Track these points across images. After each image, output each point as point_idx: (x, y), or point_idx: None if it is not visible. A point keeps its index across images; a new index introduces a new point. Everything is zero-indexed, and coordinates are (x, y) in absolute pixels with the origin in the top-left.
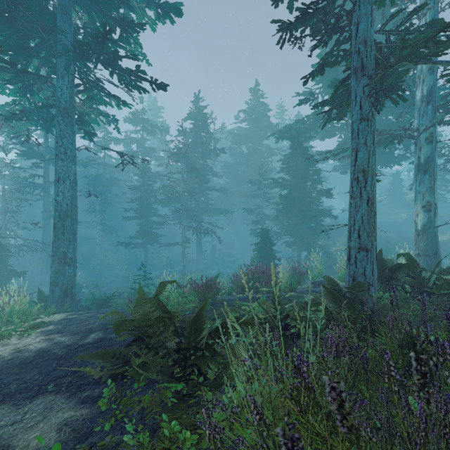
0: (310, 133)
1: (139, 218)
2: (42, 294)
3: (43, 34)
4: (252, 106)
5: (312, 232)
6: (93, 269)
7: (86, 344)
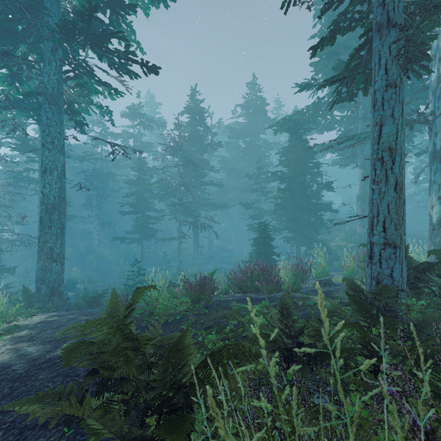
0: (309, 125)
1: (135, 212)
2: (27, 292)
3: (27, 14)
4: (250, 100)
5: (312, 227)
6: (90, 264)
7: (54, 358)
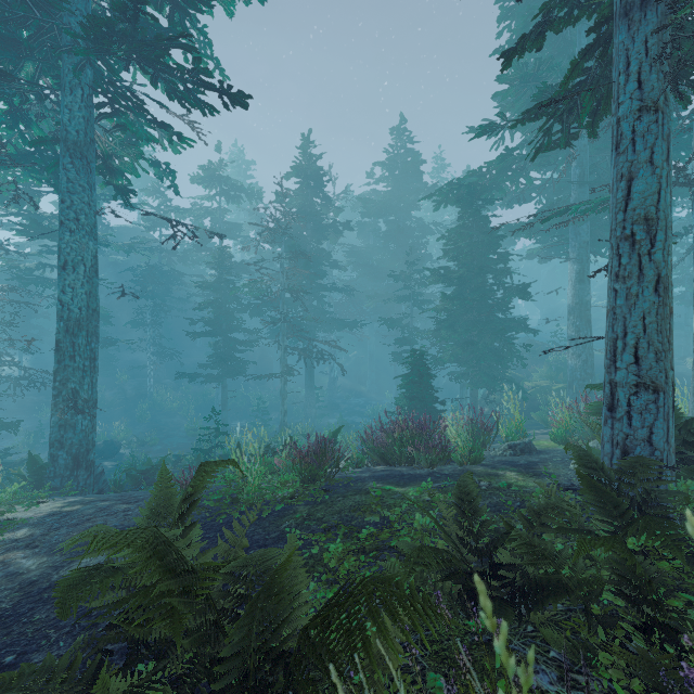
0: (491, 193)
1: (213, 334)
2: (36, 462)
3: (34, 11)
4: (395, 156)
5: (496, 356)
6: (141, 416)
7: None
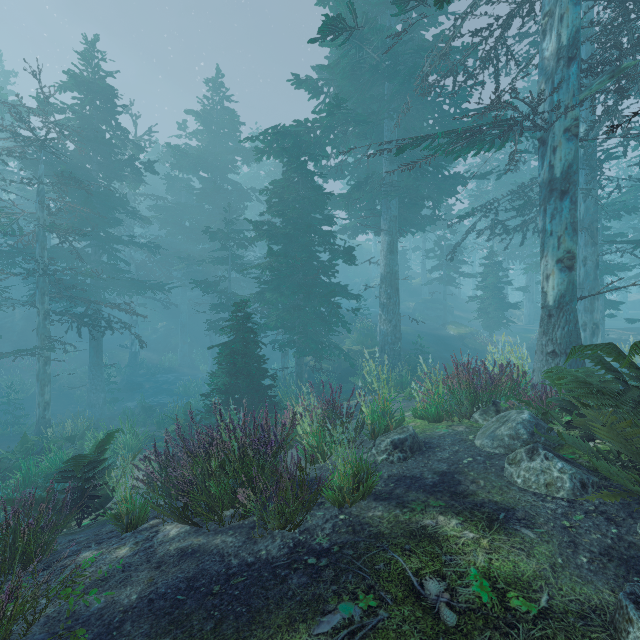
0: (315, 153)
1: None
2: None
3: None
4: (211, 109)
5: (324, 321)
6: None
7: None
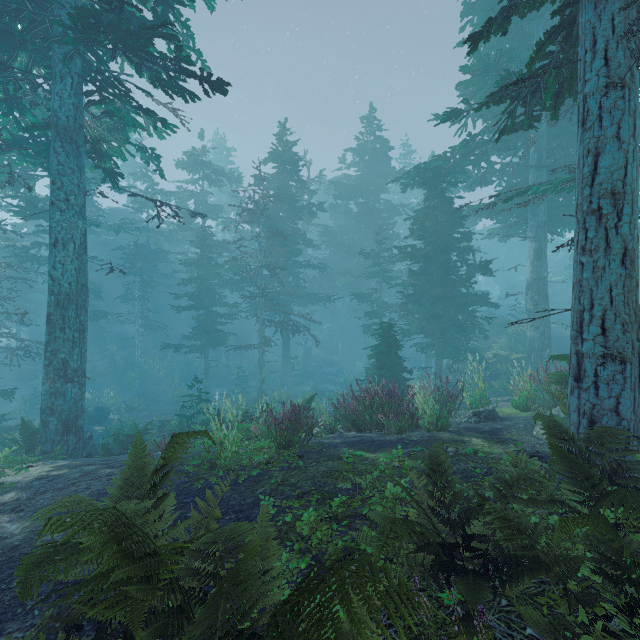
0: (455, 176)
1: (196, 308)
2: (28, 427)
3: (26, 3)
4: (365, 143)
5: (460, 328)
6: (130, 384)
7: None
